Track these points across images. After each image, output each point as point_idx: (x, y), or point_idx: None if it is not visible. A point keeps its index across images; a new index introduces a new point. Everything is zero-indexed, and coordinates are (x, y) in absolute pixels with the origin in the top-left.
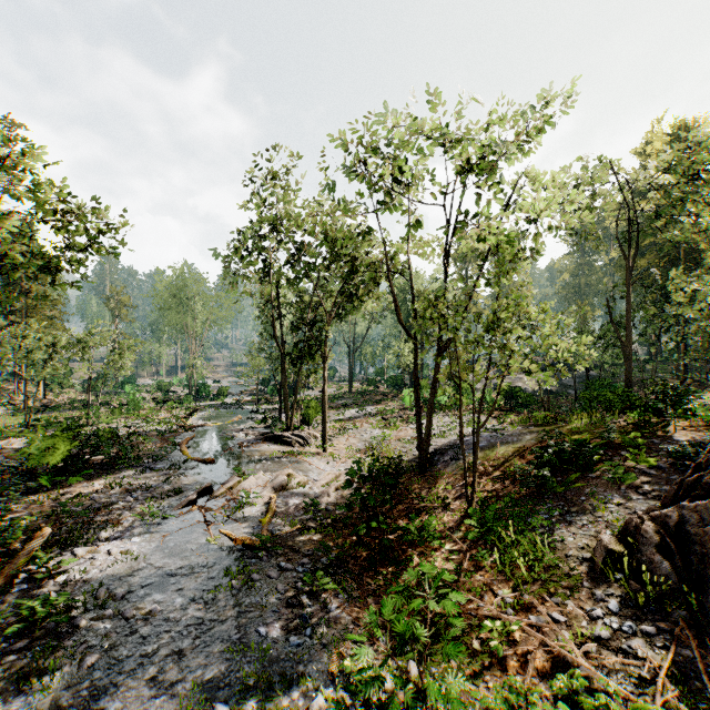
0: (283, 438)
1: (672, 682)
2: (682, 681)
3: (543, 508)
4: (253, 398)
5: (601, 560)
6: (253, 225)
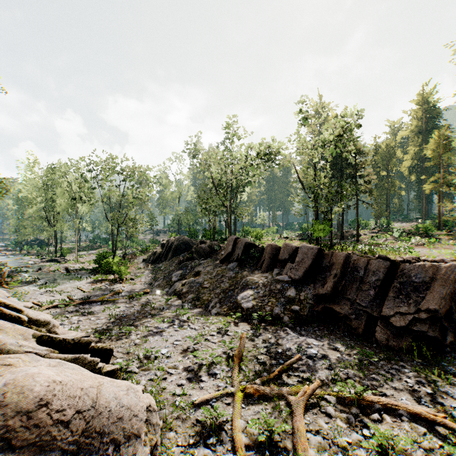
0: (56, 260)
1: (143, 267)
2: (144, 267)
3: (139, 258)
4: (14, 252)
5: (143, 260)
6: (42, 176)
